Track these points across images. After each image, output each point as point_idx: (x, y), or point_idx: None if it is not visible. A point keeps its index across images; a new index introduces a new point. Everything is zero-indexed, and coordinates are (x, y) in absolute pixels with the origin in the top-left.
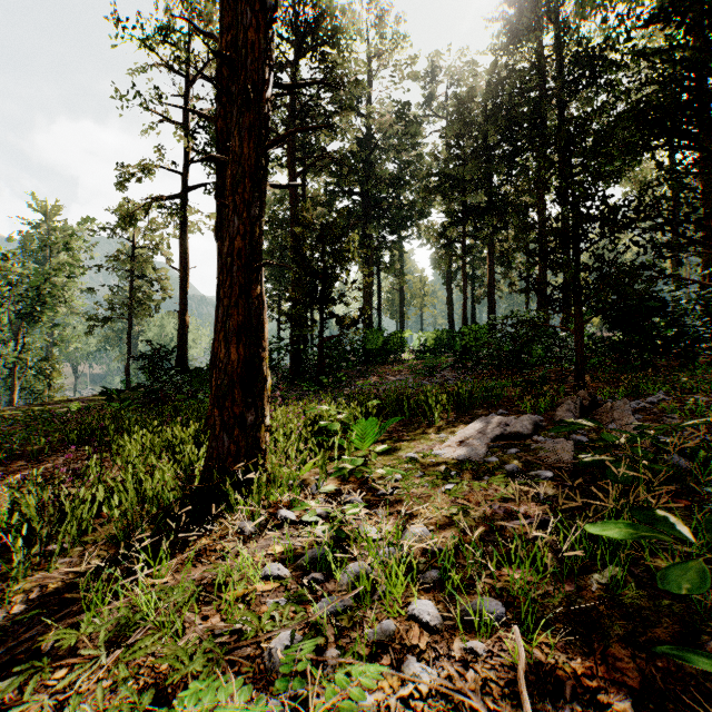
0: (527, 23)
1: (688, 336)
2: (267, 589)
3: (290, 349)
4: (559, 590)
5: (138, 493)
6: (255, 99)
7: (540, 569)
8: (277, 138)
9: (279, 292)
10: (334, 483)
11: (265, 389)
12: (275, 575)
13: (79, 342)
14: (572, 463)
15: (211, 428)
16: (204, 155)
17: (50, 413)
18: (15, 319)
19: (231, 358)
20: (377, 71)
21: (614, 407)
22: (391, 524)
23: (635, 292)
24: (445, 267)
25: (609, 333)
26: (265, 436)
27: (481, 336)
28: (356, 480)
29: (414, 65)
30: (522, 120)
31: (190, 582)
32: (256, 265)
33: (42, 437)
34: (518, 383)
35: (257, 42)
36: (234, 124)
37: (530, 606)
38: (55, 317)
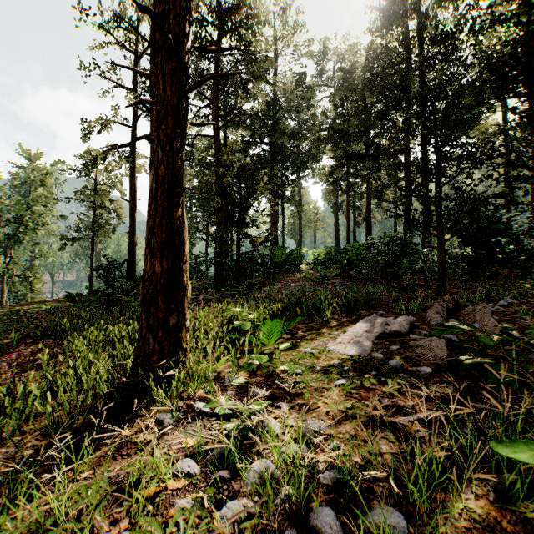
0: (396, 13)
1: (526, 252)
2: (177, 487)
3: (214, 262)
4: (458, 500)
5: (78, 384)
6: (177, 50)
7: (435, 474)
8: (196, 84)
9: (207, 218)
10: (244, 376)
11: (185, 297)
12: (185, 473)
13: (54, 256)
14: (446, 359)
15: (139, 330)
16: (148, 112)
17: (24, 312)
18: (4, 239)
19: (156, 270)
20: (281, 50)
21: (475, 310)
22: (292, 418)
23: (487, 216)
24: (333, 199)
25: (461, 249)
26: (186, 336)
27: (360, 252)
28: (263, 373)
29: (309, 45)
30: (392, 87)
31: (105, 481)
32: (177, 190)
33: (14, 332)
34: (392, 289)
35: (179, 2)
36: (159, 70)
37: (435, 528)
38: (36, 237)
